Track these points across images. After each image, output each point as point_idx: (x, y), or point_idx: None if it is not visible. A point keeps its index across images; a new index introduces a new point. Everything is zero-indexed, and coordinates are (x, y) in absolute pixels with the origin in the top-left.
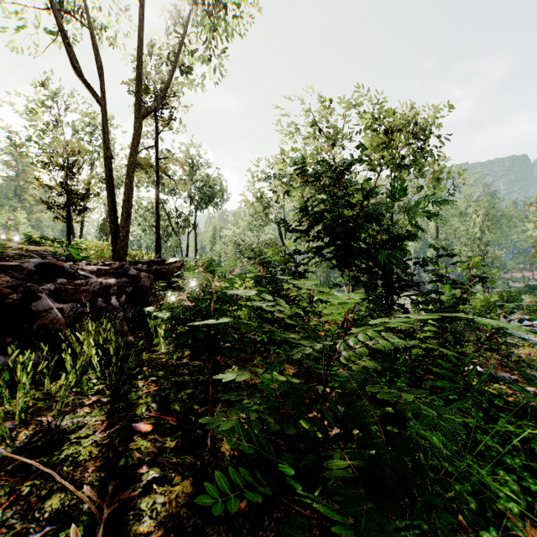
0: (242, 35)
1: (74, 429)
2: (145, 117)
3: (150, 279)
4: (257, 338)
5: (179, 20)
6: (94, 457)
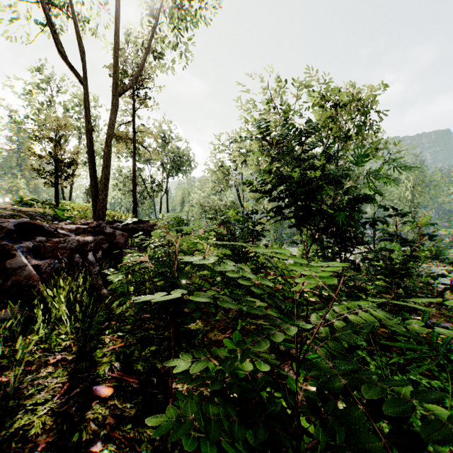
0: (207, 25)
1: (33, 393)
2: (122, 94)
3: (124, 237)
4: (219, 291)
5: (152, 12)
6: (47, 429)
